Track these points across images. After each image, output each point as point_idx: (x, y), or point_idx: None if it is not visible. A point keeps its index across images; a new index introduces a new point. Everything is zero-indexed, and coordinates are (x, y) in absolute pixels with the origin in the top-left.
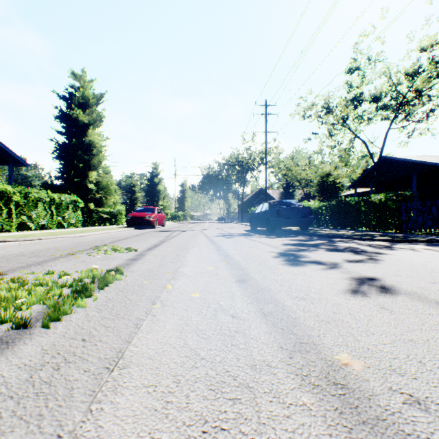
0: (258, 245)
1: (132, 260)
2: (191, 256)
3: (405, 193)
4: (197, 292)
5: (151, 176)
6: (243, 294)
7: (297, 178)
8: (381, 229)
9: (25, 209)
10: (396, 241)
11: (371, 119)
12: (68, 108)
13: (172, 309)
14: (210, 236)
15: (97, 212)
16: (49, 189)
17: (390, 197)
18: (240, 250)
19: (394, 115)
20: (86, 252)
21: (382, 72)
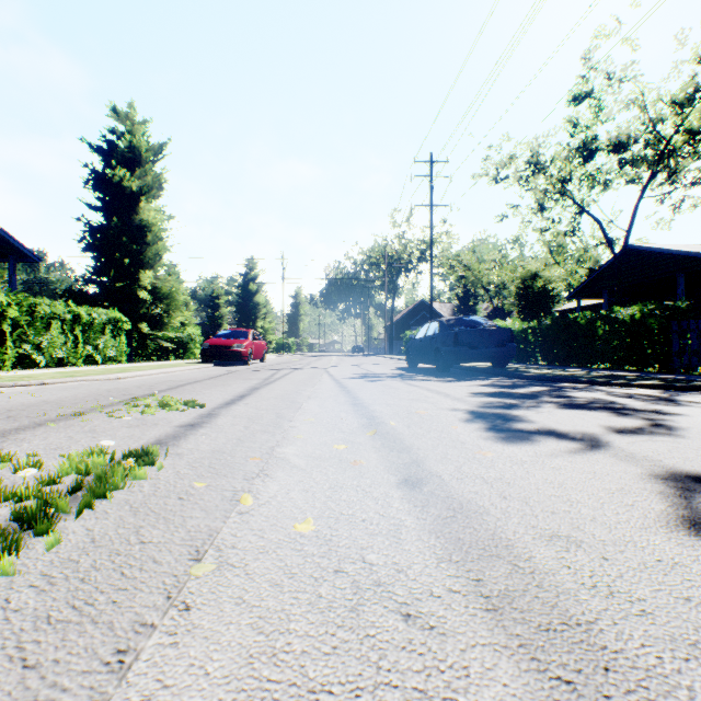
0: (428, 395)
1: (189, 427)
2: (303, 419)
3: (676, 305)
4: (311, 519)
5: (245, 281)
6: (422, 525)
7: (482, 282)
8: (634, 366)
9: (28, 332)
10: (674, 389)
11: (610, 182)
12: (106, 166)
13: (241, 582)
14: (339, 379)
15: (153, 338)
16: (75, 300)
17: (651, 311)
18: (396, 405)
19: (649, 174)
20: (109, 410)
21: (632, 99)
